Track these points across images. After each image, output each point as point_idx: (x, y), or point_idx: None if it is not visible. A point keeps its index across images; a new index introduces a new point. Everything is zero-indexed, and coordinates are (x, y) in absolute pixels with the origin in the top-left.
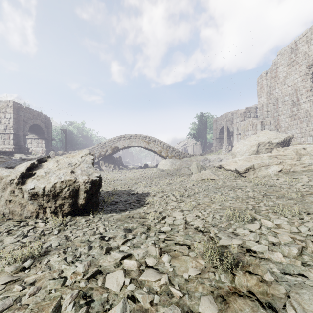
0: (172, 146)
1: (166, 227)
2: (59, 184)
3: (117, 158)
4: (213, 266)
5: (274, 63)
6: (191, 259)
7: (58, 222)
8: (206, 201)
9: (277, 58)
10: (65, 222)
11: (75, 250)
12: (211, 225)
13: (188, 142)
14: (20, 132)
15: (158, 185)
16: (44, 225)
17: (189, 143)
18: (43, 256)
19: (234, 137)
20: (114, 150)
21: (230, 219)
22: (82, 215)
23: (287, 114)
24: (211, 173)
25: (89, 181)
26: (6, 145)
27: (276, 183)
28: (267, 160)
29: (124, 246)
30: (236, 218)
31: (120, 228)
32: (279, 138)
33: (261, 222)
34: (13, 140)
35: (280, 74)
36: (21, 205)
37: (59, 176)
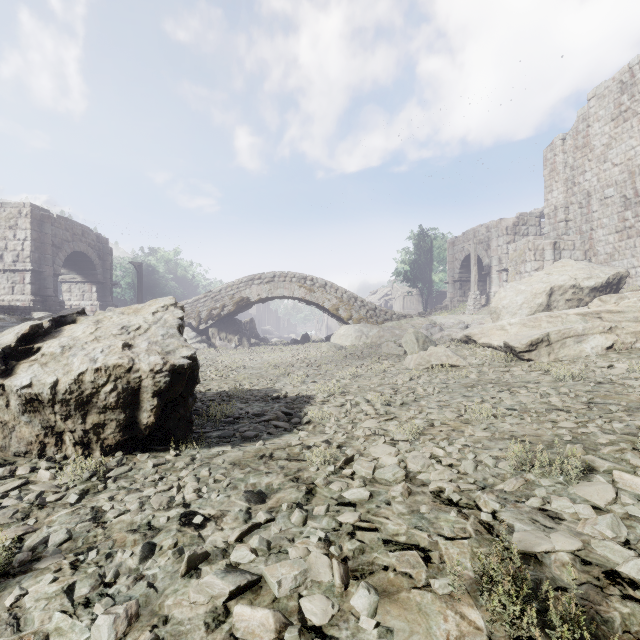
0: (360, 298)
1: (356, 488)
2: (92, 374)
3: (245, 322)
4: (516, 636)
5: (582, 117)
6: (439, 605)
7: (86, 470)
8: (448, 418)
9: (587, 105)
10: (105, 469)
11: (105, 558)
12: (476, 486)
13: (393, 289)
14: (45, 268)
15: (333, 379)
16: (51, 476)
17: (394, 292)
18: (13, 577)
19: (493, 277)
20: (239, 305)
21: (525, 468)
22: (151, 450)
23: (611, 226)
24: (449, 352)
25: (166, 367)
26: (16, 295)
27: (610, 374)
28: (577, 323)
29: (243, 549)
30: (540, 466)
31: (236, 489)
32: (597, 276)
33: (614, 480)
34: (32, 284)
35: (595, 139)
36: (3, 425)
37: (93, 356)
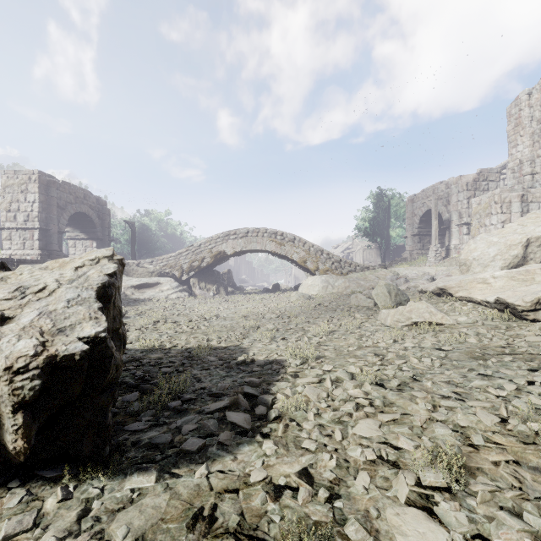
0: (326, 251)
1: None
2: None
3: (224, 273)
4: None
5: None
6: None
7: None
8: (486, 425)
9: None
10: None
11: None
12: None
13: (354, 243)
14: (51, 226)
15: (304, 336)
16: None
17: (355, 246)
18: None
19: (453, 230)
20: (216, 258)
21: None
22: (40, 475)
23: None
24: (432, 308)
25: (36, 362)
26: (27, 250)
27: None
28: None
29: None
30: None
31: None
32: None
33: None
34: (40, 240)
35: None
36: None
37: None
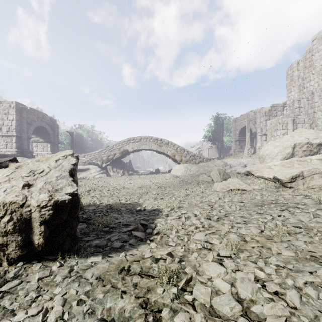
0: (186, 150)
1: None
2: None
3: (127, 162)
4: None
5: (309, 51)
6: None
7: None
8: (253, 233)
9: (312, 44)
10: None
11: None
12: None
13: (203, 145)
14: (23, 134)
15: (172, 197)
16: None
17: (203, 147)
18: None
19: (257, 138)
20: (122, 154)
21: None
22: (46, 258)
23: None
24: (240, 182)
25: (50, 203)
26: (8, 148)
27: None
28: (319, 165)
29: None
30: None
31: (93, 316)
32: (321, 137)
33: None
34: (16, 143)
35: (317, 62)
36: None
37: None
